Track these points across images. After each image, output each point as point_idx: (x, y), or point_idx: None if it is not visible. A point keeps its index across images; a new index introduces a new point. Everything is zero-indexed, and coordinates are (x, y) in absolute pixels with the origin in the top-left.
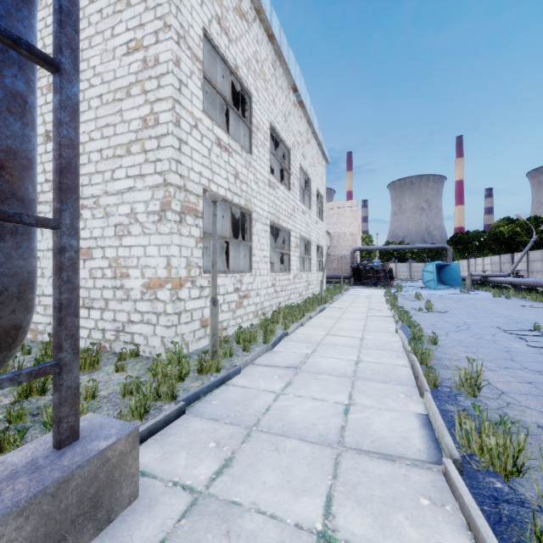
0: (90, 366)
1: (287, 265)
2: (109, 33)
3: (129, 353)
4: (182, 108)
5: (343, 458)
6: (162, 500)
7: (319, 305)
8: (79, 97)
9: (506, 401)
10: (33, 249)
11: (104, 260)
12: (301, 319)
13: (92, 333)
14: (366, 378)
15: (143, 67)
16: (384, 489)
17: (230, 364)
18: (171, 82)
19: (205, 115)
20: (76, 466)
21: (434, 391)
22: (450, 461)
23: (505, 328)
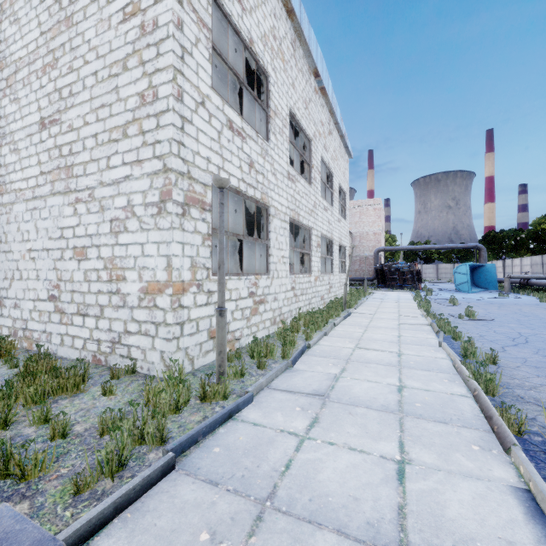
0: (74, 388)
1: (307, 267)
2: None
3: (124, 369)
4: (186, 80)
5: None
6: None
7: (343, 310)
8: None
9: None
10: None
11: (99, 260)
12: (324, 327)
13: (87, 344)
14: (417, 415)
15: (141, 34)
16: None
17: (241, 387)
18: (172, 48)
19: (214, 92)
20: None
21: (520, 441)
22: None
23: None
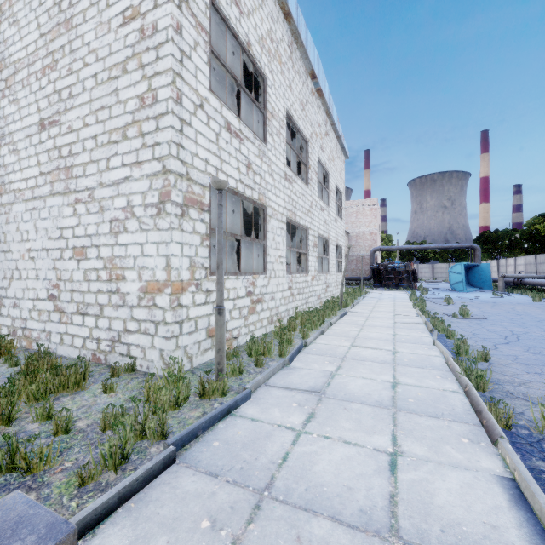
0: (75, 385)
1: (304, 266)
2: (103, 3)
3: (123, 368)
4: (185, 83)
5: None
6: None
7: (339, 310)
8: None
9: None
10: None
11: (99, 260)
12: (321, 326)
13: (87, 343)
14: (409, 410)
15: (140, 37)
16: None
17: (239, 384)
18: (171, 52)
19: (212, 95)
20: None
21: (508, 434)
22: None
23: None
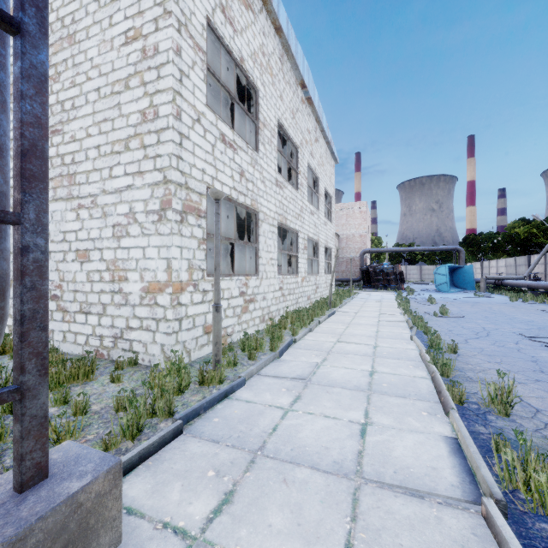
0: (84, 377)
1: (294, 268)
2: (106, 22)
3: (127, 361)
4: (184, 100)
5: (362, 493)
6: (148, 547)
7: (328, 309)
8: (47, 67)
9: (544, 421)
10: (4, 250)
11: (102, 262)
12: (310, 324)
13: (90, 340)
14: (382, 392)
15: (142, 57)
16: (414, 536)
17: (234, 374)
18: (172, 72)
19: (209, 109)
20: (37, 518)
21: (460, 408)
22: (493, 503)
23: (528, 335)
